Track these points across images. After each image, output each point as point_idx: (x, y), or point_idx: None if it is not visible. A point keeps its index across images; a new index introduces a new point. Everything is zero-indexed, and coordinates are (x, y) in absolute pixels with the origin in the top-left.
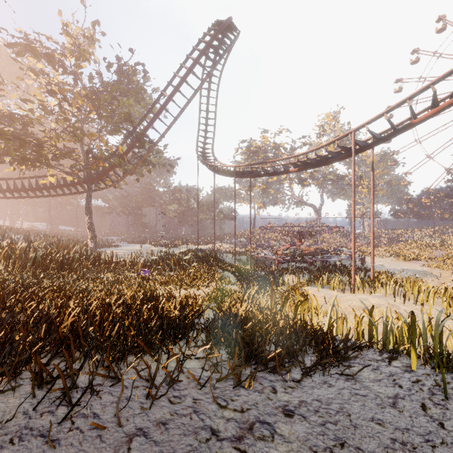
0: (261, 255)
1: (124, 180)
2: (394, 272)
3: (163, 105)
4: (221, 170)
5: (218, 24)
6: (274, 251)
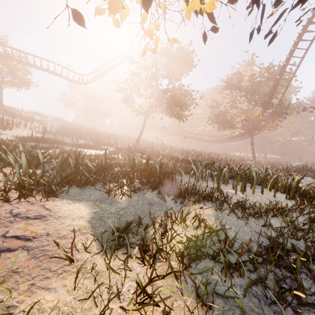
0: None
1: (278, 125)
2: None
3: (275, 84)
4: None
5: None
6: None
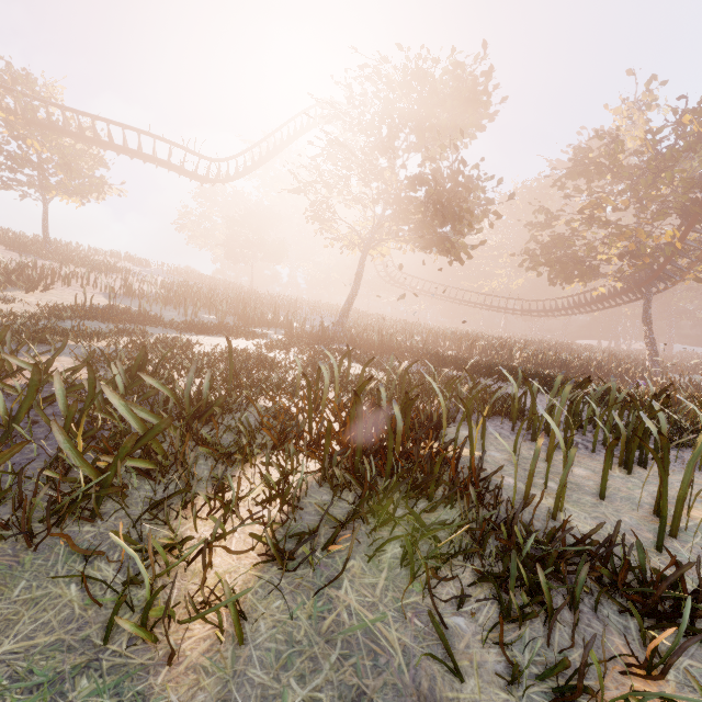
0: None
1: None
2: None
3: None
4: None
5: None
6: None
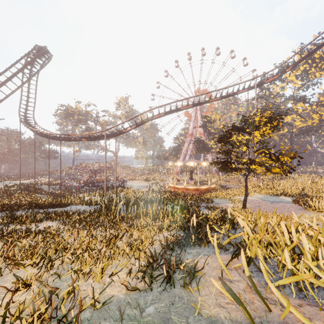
0: (69, 184)
1: None
2: (134, 187)
3: None
4: (39, 133)
5: (36, 50)
6: (79, 181)
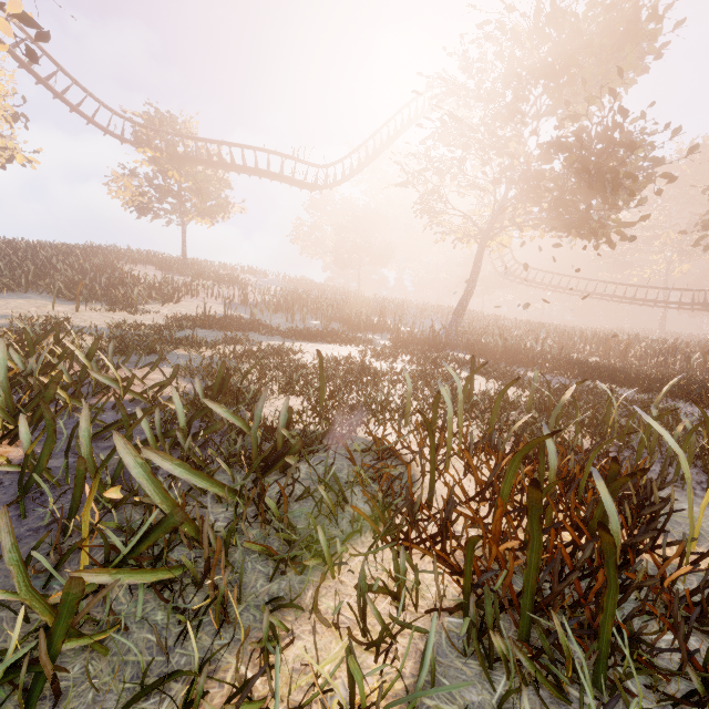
0: None
1: None
2: None
3: None
4: None
5: None
6: None
